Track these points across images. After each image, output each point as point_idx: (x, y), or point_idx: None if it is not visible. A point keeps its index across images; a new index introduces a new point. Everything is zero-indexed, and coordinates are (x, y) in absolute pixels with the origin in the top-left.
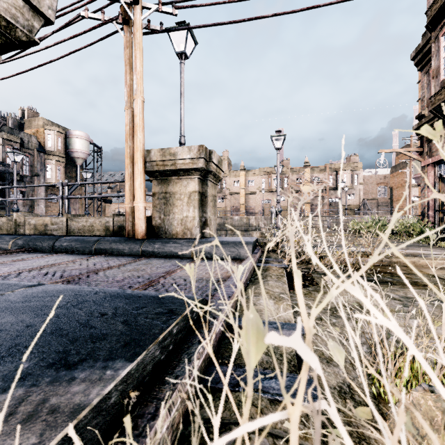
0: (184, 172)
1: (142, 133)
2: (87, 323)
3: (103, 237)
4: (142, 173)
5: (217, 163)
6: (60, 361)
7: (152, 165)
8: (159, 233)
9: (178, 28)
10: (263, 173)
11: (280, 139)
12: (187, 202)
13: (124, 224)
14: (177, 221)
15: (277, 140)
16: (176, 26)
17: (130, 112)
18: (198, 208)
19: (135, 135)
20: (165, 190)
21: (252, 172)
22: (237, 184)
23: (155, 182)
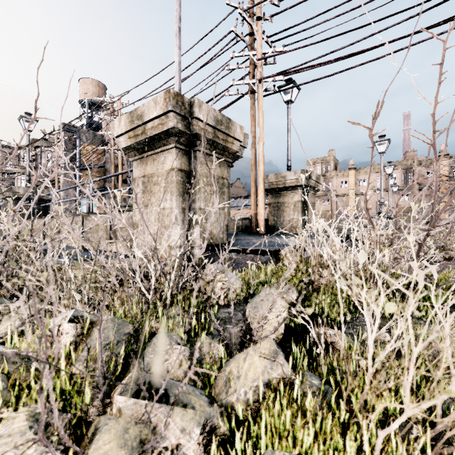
0: (291, 188)
1: (263, 164)
2: (270, 245)
3: (238, 232)
4: (263, 191)
5: (316, 179)
6: (270, 246)
7: (269, 185)
8: (273, 230)
9: (286, 88)
10: (379, 170)
11: (384, 143)
12: (293, 209)
13: (249, 224)
14: (286, 222)
15: (381, 144)
16: (284, 84)
17: (254, 150)
18: (301, 213)
19: (259, 166)
20: (278, 201)
21: (363, 170)
22: (345, 185)
23: (270, 196)
